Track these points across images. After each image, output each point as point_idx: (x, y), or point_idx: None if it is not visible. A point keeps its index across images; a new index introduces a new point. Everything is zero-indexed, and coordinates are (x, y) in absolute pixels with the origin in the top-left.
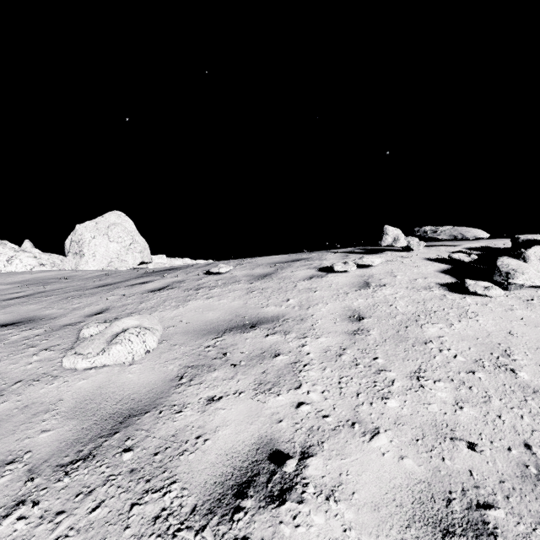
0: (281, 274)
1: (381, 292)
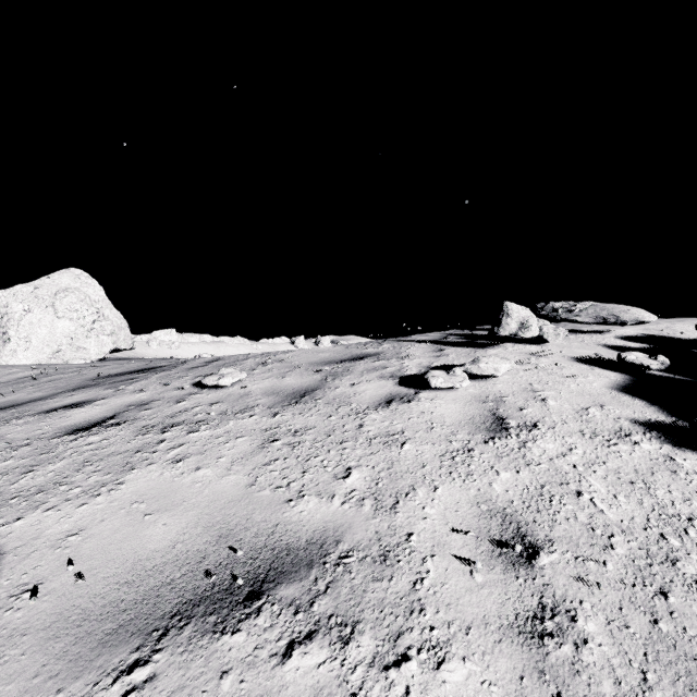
0: (332, 391)
1: (538, 447)
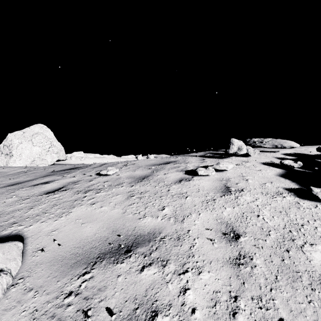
0: (156, 176)
1: (243, 198)
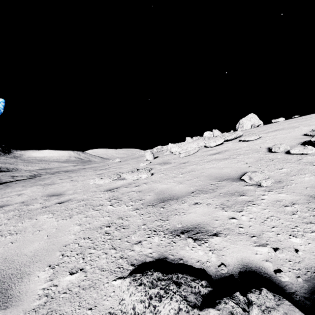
0: None
1: None
